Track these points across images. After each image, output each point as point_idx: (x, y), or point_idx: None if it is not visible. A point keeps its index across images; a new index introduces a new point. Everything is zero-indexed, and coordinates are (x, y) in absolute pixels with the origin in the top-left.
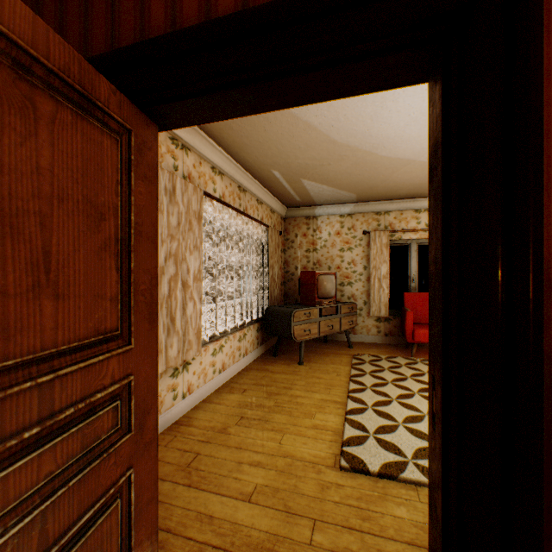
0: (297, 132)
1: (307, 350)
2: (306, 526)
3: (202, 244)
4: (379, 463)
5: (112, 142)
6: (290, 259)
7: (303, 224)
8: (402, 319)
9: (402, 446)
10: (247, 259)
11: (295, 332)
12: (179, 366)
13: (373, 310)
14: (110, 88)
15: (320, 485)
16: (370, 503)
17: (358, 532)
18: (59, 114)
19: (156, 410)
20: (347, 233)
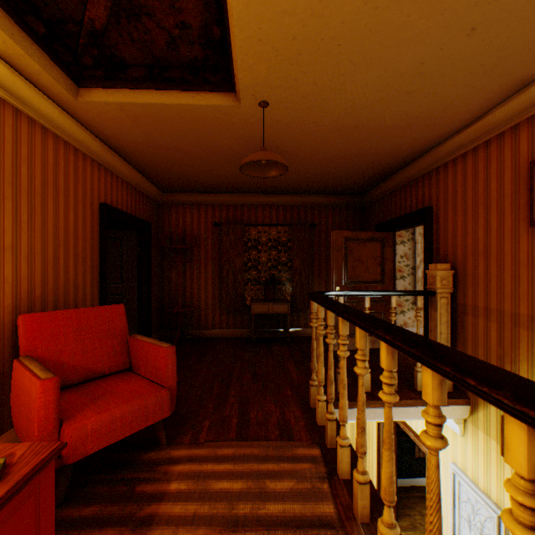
0: None
1: None
2: None
3: None
4: None
5: (378, 243)
6: None
7: None
8: None
9: None
10: None
11: None
12: None
13: None
14: (378, 233)
15: None
16: None
17: None
18: (368, 244)
19: None
20: None
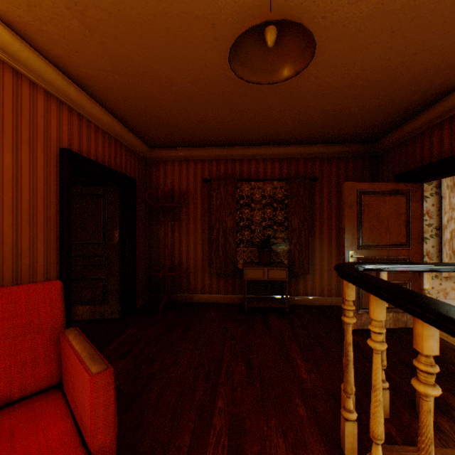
0: None
1: None
2: None
3: None
4: None
5: (402, 197)
6: None
7: None
8: None
9: None
10: None
11: None
12: None
13: None
14: (402, 184)
15: None
16: None
17: None
18: (389, 198)
19: None
20: None
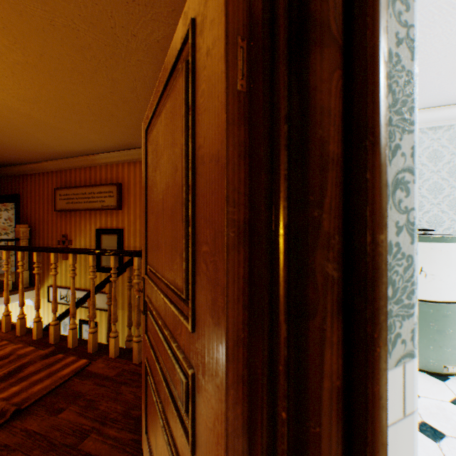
0: None
1: None
2: None
3: None
4: None
5: None
6: None
7: None
8: None
9: None
10: None
11: None
12: None
13: None
14: None
15: None
16: None
17: None
18: None
19: None
20: None
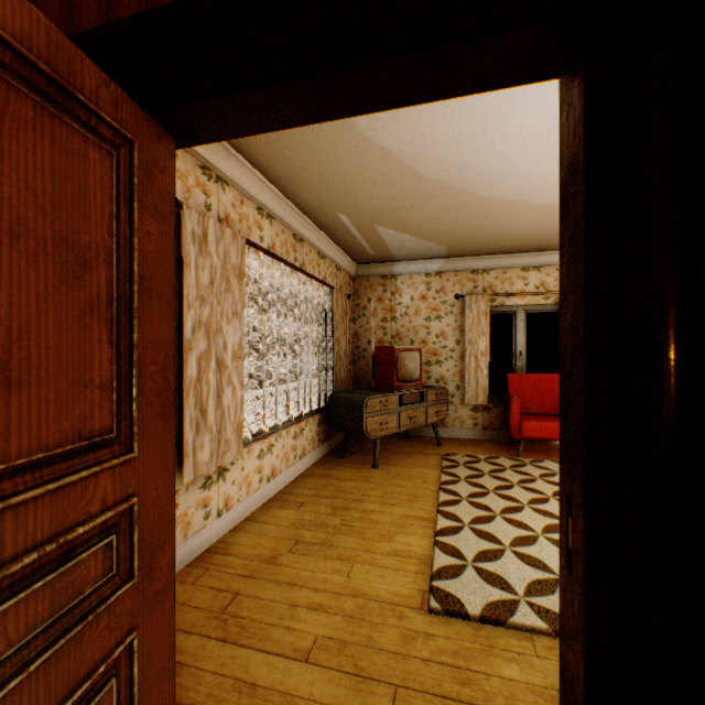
0: (370, 162)
1: (383, 449)
2: (385, 696)
3: (244, 310)
4: (482, 603)
5: (103, 156)
6: (361, 330)
7: (378, 285)
8: (505, 408)
9: (510, 578)
10: (306, 330)
11: (368, 426)
12: (213, 474)
13: (468, 397)
14: (100, 76)
15: (403, 635)
16: (470, 659)
17: (455, 703)
18: (12, 105)
19: (173, 543)
20: (434, 297)
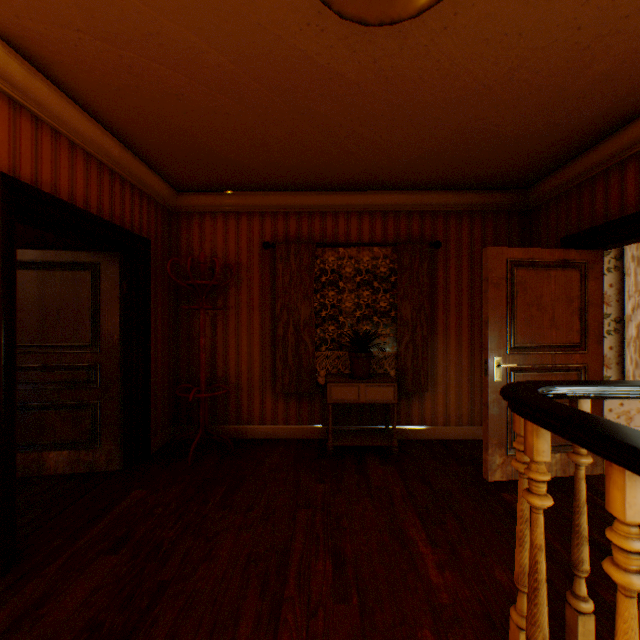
0: None
1: None
2: None
3: None
4: None
5: (575, 272)
6: None
7: None
8: None
9: None
10: None
11: None
12: None
13: None
14: (574, 251)
15: None
16: None
17: None
18: (555, 273)
19: None
20: None
